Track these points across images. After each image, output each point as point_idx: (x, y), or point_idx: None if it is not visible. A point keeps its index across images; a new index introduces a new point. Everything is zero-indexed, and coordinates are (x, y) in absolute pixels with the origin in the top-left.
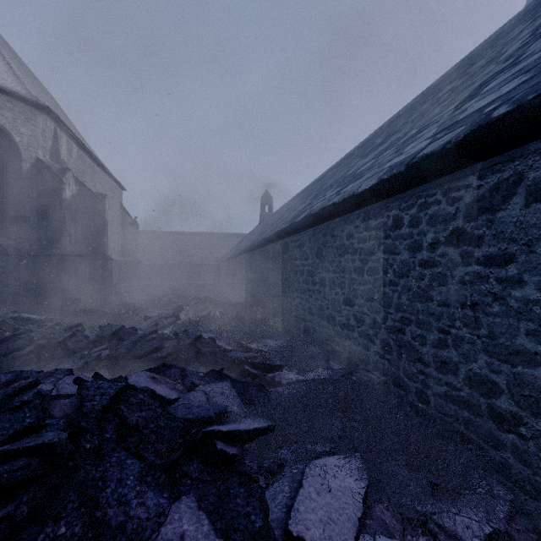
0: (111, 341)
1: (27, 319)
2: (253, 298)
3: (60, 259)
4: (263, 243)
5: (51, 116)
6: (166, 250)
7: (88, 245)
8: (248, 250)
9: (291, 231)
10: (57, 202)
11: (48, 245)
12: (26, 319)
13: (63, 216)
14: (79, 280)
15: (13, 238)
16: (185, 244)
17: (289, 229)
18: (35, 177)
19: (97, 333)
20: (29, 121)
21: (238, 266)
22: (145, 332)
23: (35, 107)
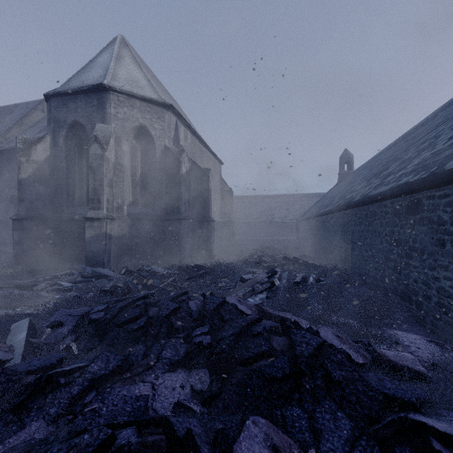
0: (212, 319)
1: (153, 274)
2: (345, 262)
3: (178, 222)
4: (366, 201)
5: (174, 112)
6: (253, 211)
7: (197, 210)
8: (339, 210)
9: (434, 183)
10: (177, 177)
11: (171, 212)
12: (153, 274)
13: (180, 188)
14: (190, 239)
15: (151, 207)
16: (267, 205)
17: (429, 180)
18: (164, 160)
19: (200, 304)
20: (160, 118)
21: (322, 226)
22: (248, 319)
23: (163, 107)
